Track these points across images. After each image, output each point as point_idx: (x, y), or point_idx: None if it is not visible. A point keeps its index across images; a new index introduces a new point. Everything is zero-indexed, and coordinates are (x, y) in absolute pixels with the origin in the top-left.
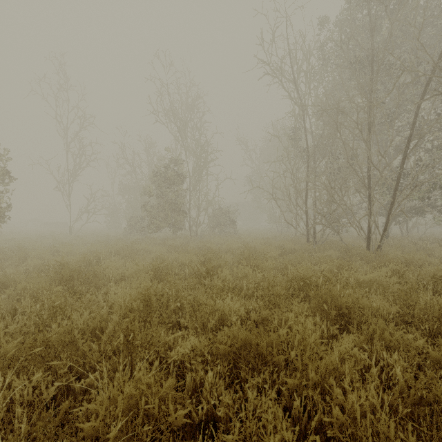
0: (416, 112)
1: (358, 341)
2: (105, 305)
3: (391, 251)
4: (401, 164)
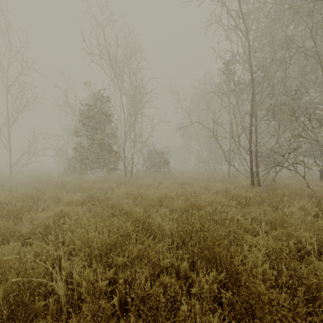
0: None
1: None
2: None
3: None
4: None
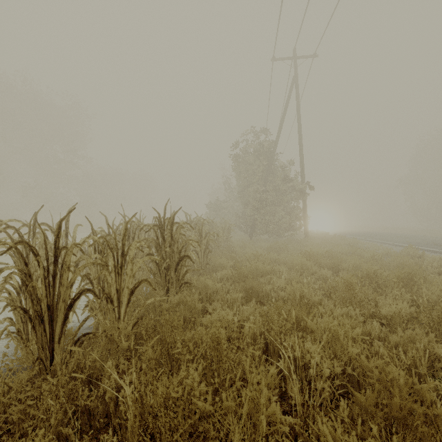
0: None
1: None
2: None
3: None
4: None
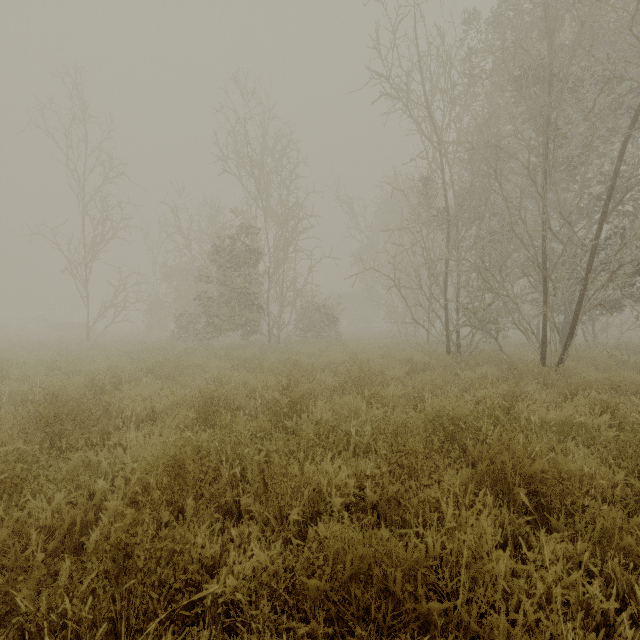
0: (622, 150)
1: (572, 551)
2: (108, 470)
3: (578, 368)
4: (597, 231)
